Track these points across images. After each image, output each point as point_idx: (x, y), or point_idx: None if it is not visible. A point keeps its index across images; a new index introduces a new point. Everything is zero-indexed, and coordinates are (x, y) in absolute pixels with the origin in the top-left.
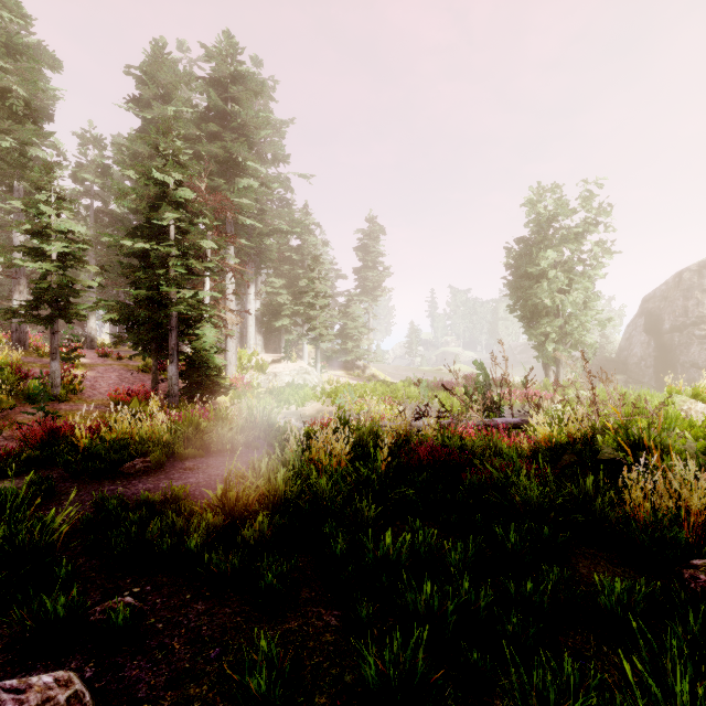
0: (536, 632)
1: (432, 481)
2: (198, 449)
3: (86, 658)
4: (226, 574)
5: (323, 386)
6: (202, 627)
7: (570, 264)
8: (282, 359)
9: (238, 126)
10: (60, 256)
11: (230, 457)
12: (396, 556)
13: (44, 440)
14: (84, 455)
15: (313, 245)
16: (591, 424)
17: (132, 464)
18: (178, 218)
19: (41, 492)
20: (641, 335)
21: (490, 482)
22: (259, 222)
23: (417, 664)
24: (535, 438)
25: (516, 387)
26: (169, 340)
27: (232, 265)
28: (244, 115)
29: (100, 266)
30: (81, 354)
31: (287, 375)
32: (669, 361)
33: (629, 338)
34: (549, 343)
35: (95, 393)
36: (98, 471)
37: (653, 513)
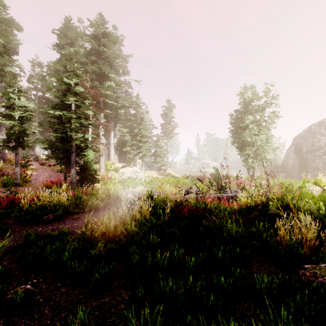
0: (225, 303)
1: (189, 224)
2: (81, 209)
3: (0, 318)
4: (78, 273)
5: (145, 178)
6: (61, 301)
7: (259, 122)
8: (126, 166)
9: (105, 57)
10: (19, 118)
11: (95, 213)
12: (162, 264)
13: (8, 205)
14: (26, 212)
15: (141, 113)
16: (267, 196)
17: (48, 217)
18: (76, 100)
19: (1, 231)
20: (292, 155)
21: (214, 226)
22: (115, 102)
23: (157, 324)
24: (240, 203)
25: (235, 179)
26: (71, 157)
27: (101, 122)
28: (108, 52)
29: (39, 122)
30: (31, 164)
31: (128, 173)
32: (305, 167)
33: (287, 156)
34: (250, 159)
35: (37, 182)
36: (31, 220)
37: (290, 240)
